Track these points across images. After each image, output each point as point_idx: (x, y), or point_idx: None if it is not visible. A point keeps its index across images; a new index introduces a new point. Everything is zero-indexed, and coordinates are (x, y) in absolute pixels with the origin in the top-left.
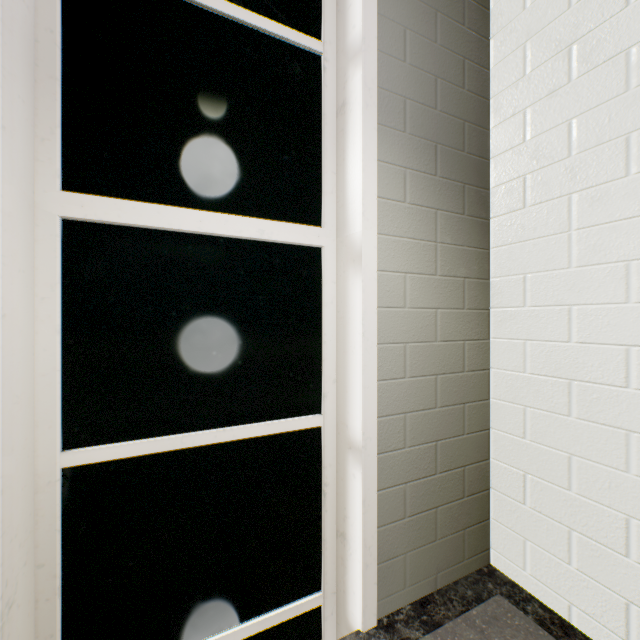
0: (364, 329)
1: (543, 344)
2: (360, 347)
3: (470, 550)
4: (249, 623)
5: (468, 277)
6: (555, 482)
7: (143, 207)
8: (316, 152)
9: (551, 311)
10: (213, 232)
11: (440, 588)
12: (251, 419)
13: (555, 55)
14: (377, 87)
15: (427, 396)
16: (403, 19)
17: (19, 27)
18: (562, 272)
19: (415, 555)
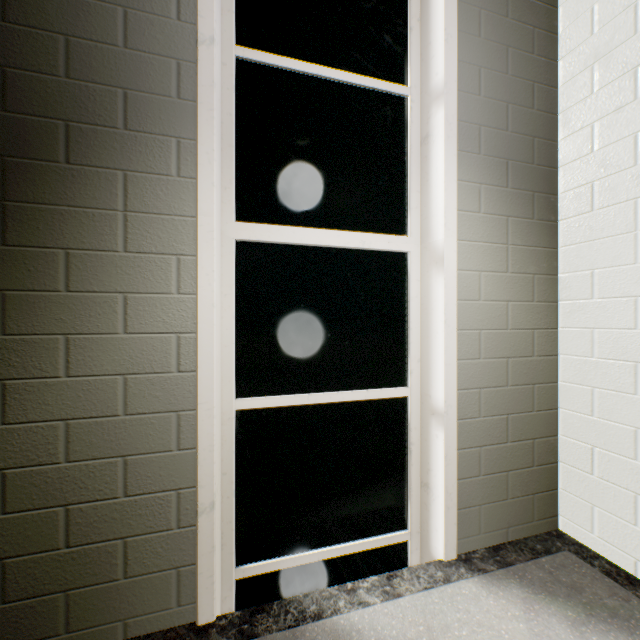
0: (446, 317)
1: (610, 331)
2: (442, 332)
3: (539, 513)
4: (354, 543)
5: (537, 274)
6: (621, 453)
7: (284, 229)
8: (403, 176)
9: (618, 302)
10: (329, 245)
11: (511, 541)
12: (355, 387)
13: (621, 75)
14: (456, 120)
15: (499, 375)
16: (478, 60)
17: (218, 118)
18: (628, 267)
19: (488, 508)
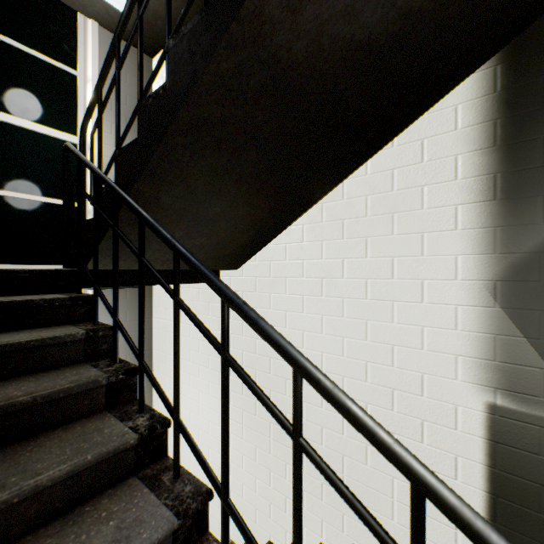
0: None
1: None
2: None
3: None
4: (45, 265)
5: None
6: None
7: (1, 114)
8: (76, 110)
9: None
10: (30, 128)
11: None
12: (46, 196)
13: None
14: None
15: None
16: (111, 73)
17: None
18: None
19: None
